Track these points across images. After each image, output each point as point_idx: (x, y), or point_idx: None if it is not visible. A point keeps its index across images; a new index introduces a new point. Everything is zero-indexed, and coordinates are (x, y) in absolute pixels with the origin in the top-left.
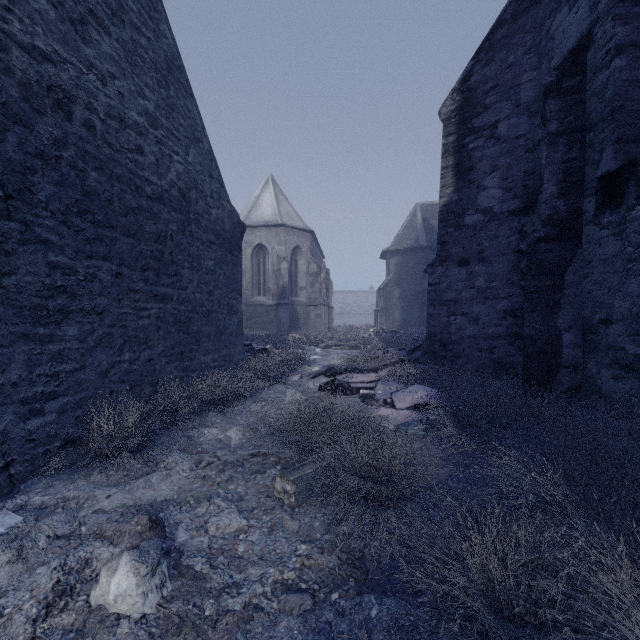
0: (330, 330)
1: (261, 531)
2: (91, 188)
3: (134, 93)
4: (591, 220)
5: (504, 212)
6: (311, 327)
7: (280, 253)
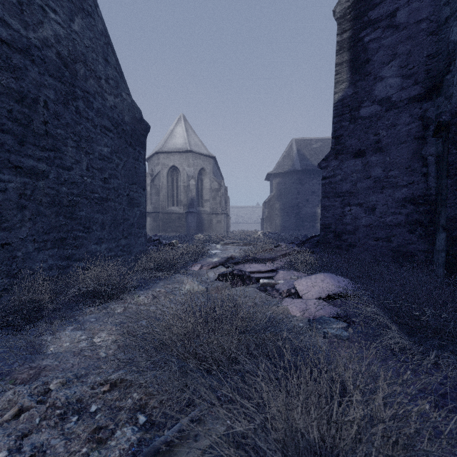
0: (228, 233)
1: None
2: None
3: None
4: None
5: (403, 100)
6: (213, 230)
7: (189, 173)
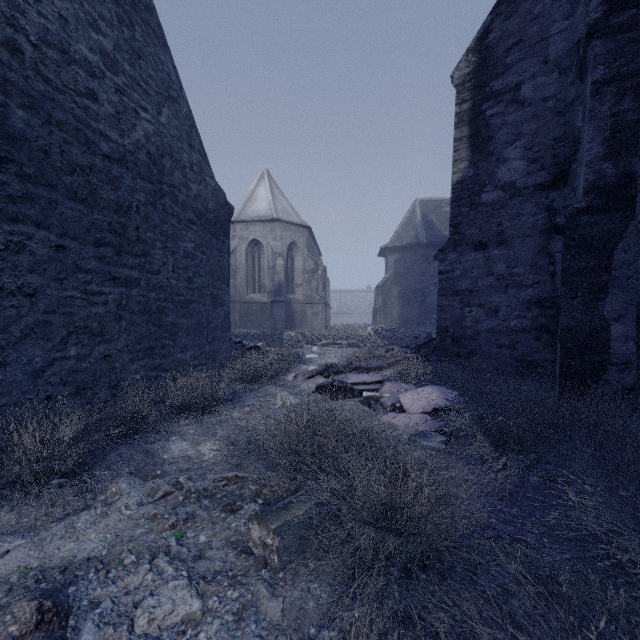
0: (327, 329)
1: (222, 621)
2: (16, 130)
3: (83, 22)
4: None
5: (529, 187)
6: (308, 325)
7: (276, 249)
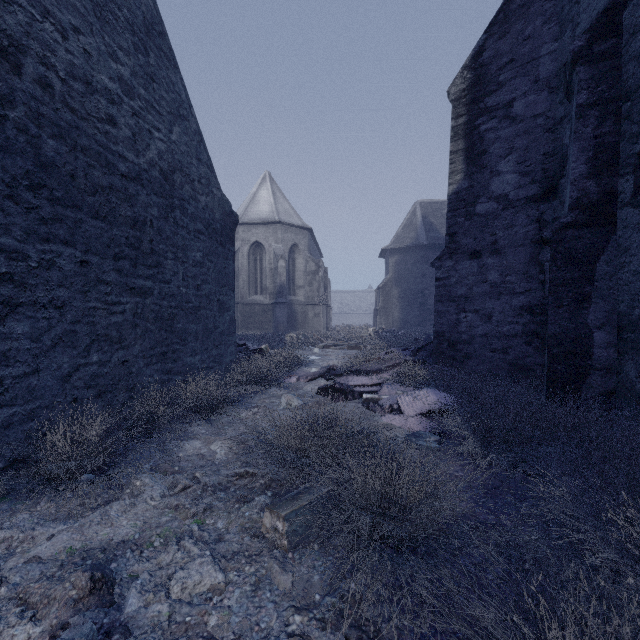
0: (328, 330)
1: (242, 590)
2: (47, 158)
3: (104, 54)
4: (628, 202)
5: (520, 199)
6: (309, 327)
7: (277, 251)
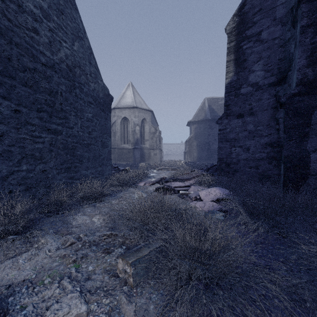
0: (161, 162)
1: None
2: None
3: None
4: None
5: (265, 84)
6: (151, 160)
7: (135, 122)
